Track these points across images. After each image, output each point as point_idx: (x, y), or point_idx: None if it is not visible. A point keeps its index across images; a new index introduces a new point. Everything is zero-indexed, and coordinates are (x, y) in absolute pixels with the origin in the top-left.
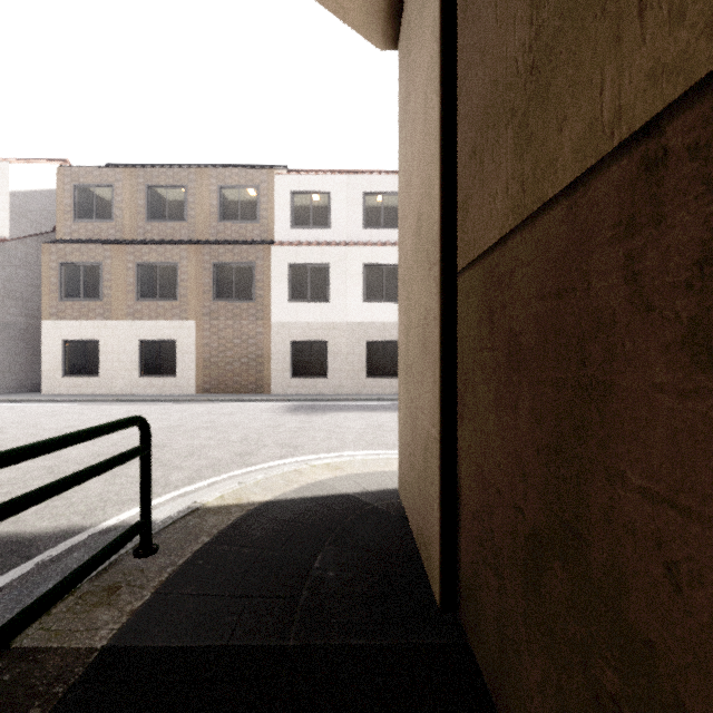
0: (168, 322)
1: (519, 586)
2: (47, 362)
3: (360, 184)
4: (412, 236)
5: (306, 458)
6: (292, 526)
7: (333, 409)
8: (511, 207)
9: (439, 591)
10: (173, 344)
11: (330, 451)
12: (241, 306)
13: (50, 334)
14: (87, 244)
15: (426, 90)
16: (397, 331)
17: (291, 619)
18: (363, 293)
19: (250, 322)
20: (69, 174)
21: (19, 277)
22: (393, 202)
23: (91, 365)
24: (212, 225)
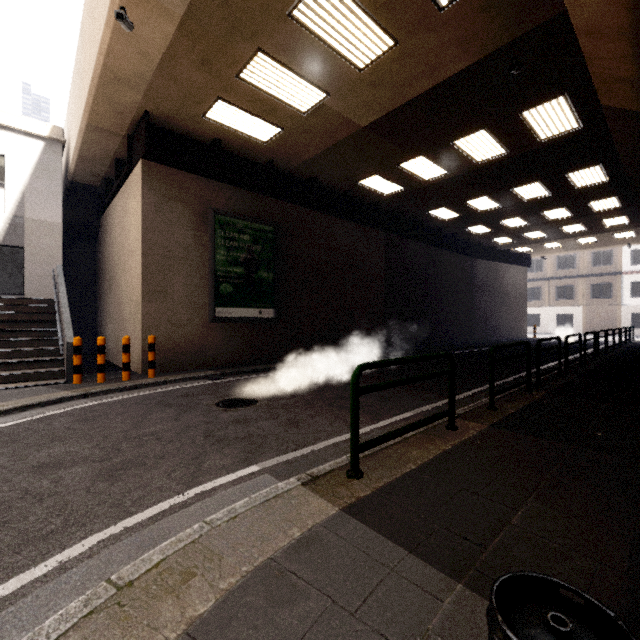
0: (569, 307)
1: None
2: None
3: None
4: None
5: None
6: None
7: None
8: None
9: None
10: (570, 315)
11: None
12: (604, 300)
13: None
14: (535, 281)
15: None
16: None
17: None
18: None
19: (609, 306)
20: None
21: None
22: None
23: (536, 323)
24: (587, 268)
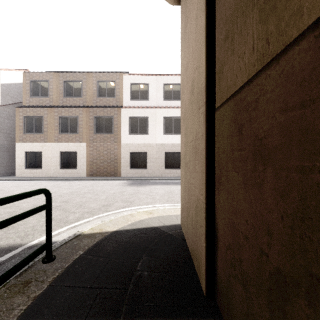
0: (73, 143)
1: (264, 303)
2: (18, 162)
3: (162, 80)
4: (188, 95)
5: (136, 208)
6: (126, 245)
7: (149, 184)
8: (257, 58)
9: (205, 286)
10: (76, 154)
11: (147, 204)
12: (107, 136)
13: (19, 149)
14: (36, 107)
15: (196, 13)
16: (179, 147)
17: (122, 303)
18: (163, 130)
19: (111, 143)
20: (28, 75)
21: (5, 123)
22: (177, 88)
23: (38, 163)
24: (94, 99)
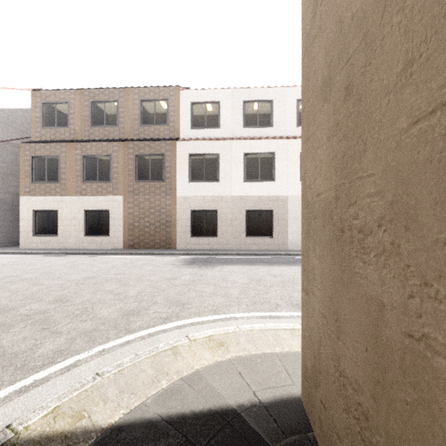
0: (104, 197)
1: None
2: (23, 226)
3: (241, 95)
4: None
5: (190, 321)
6: None
7: (221, 262)
8: None
9: None
10: (108, 213)
11: (215, 312)
12: (155, 185)
13: (25, 206)
14: (49, 143)
15: None
16: (269, 202)
17: None
18: (244, 174)
19: (161, 197)
20: (39, 95)
21: (7, 168)
22: (266, 107)
23: (53, 228)
24: (135, 128)
